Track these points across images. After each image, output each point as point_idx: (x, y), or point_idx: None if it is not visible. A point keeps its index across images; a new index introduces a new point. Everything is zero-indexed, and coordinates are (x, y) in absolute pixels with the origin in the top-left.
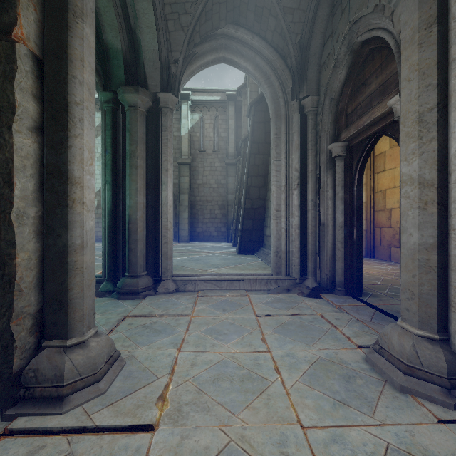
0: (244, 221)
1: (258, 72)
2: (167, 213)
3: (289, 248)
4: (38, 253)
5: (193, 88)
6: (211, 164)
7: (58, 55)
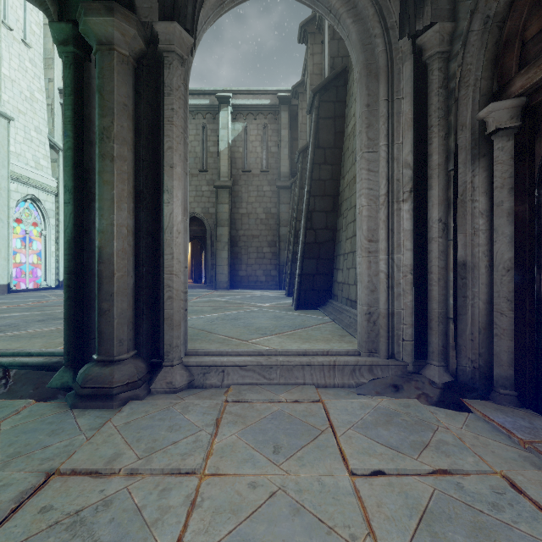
0: (303, 261)
1: None
2: (171, 244)
3: (393, 307)
4: None
5: (235, 89)
6: (259, 188)
7: None
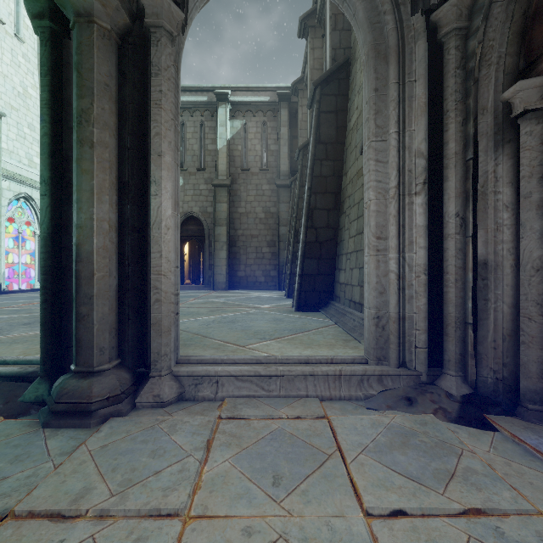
0: (304, 261)
1: None
2: (159, 241)
3: (405, 311)
4: None
5: (233, 86)
6: (258, 186)
7: None
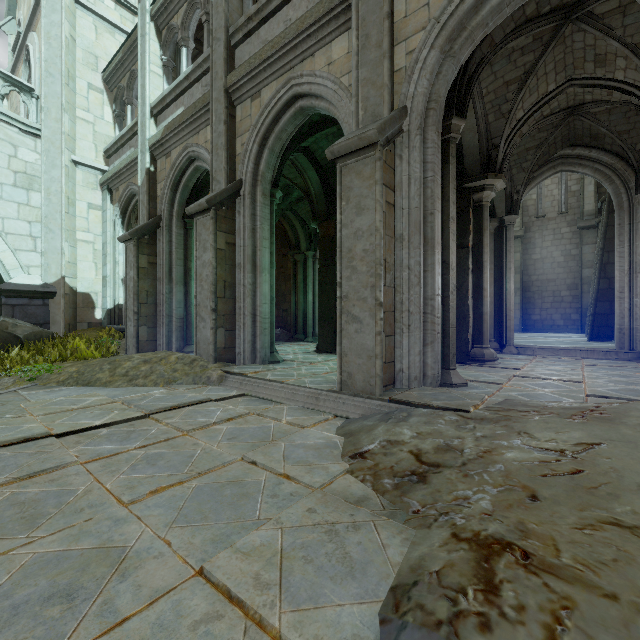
0: (596, 303)
1: (598, 174)
2: (510, 299)
3: (633, 325)
4: (472, 315)
5: None
6: (555, 231)
7: (479, 246)
